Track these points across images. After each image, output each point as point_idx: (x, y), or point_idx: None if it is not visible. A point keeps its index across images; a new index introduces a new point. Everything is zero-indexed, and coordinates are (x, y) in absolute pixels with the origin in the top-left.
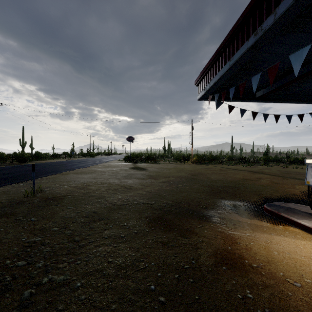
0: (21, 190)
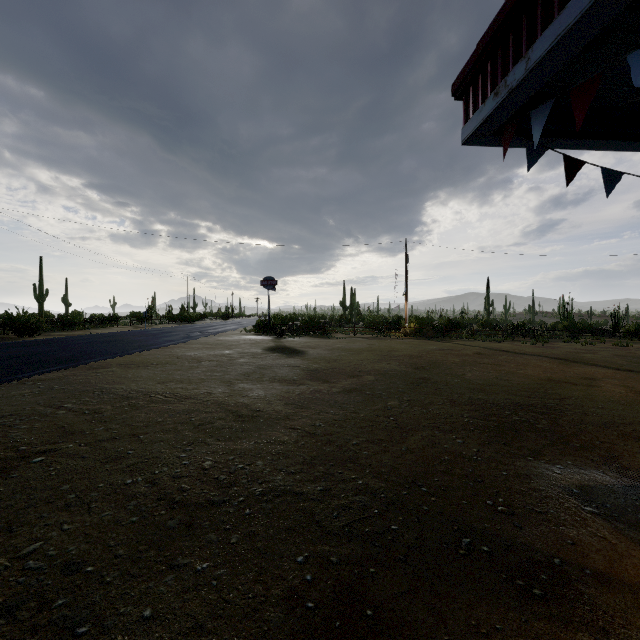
0: None
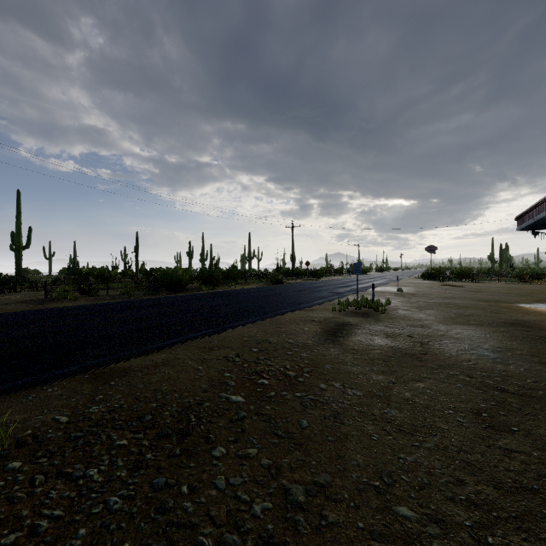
0: (385, 290)
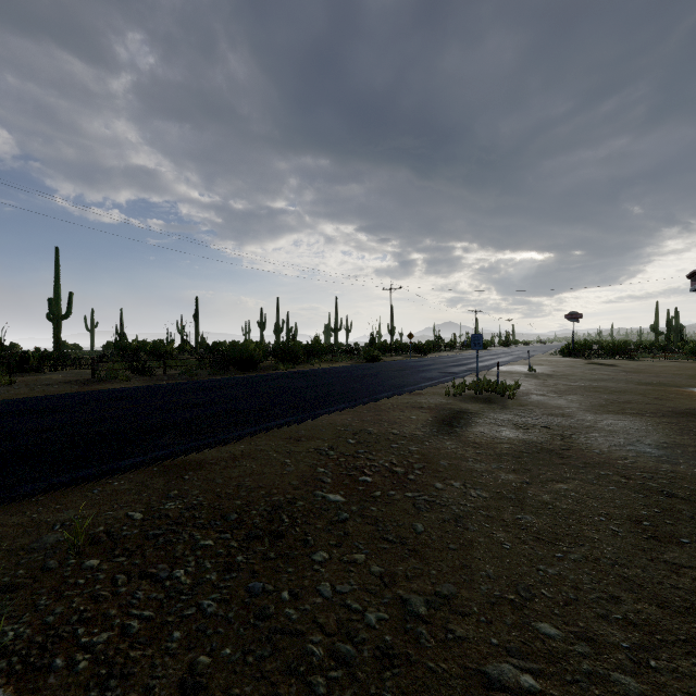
0: (513, 370)
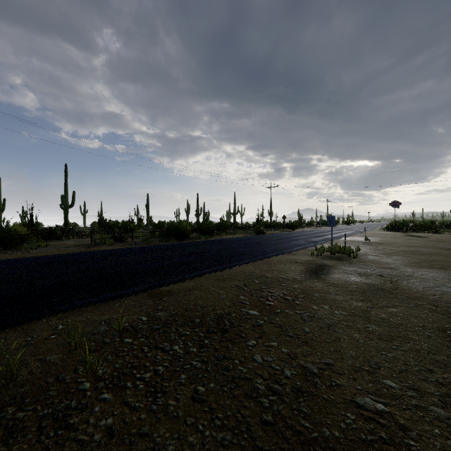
0: (354, 240)
